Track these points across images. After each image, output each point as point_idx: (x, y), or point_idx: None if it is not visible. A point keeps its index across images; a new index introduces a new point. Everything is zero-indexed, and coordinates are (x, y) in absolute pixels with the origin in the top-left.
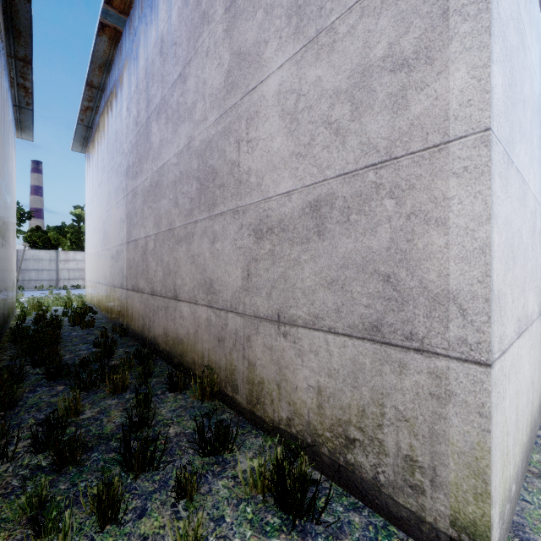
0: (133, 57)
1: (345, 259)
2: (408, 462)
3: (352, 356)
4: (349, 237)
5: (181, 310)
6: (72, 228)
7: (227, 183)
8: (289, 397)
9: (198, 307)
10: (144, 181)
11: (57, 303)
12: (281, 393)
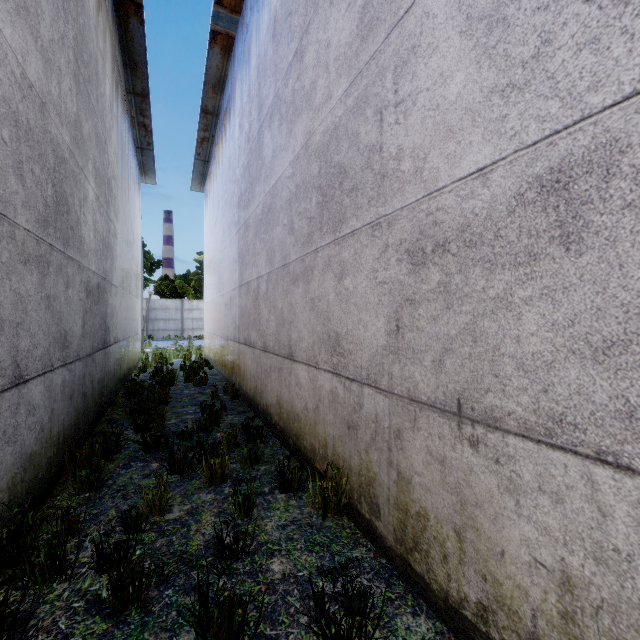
0: (245, 61)
1: None
2: None
3: None
4: None
5: (297, 375)
6: (196, 276)
7: (362, 182)
8: (484, 565)
9: (319, 372)
10: (256, 208)
11: (178, 355)
12: (466, 550)
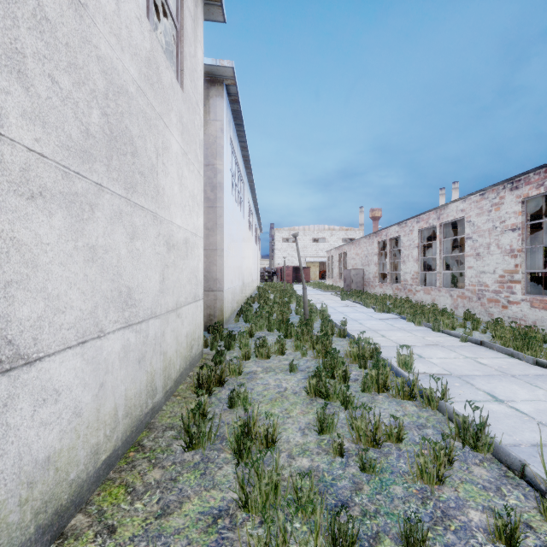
0: None
1: None
2: (210, 315)
3: None
4: None
5: None
6: None
7: None
8: None
9: None
10: None
11: None
12: None
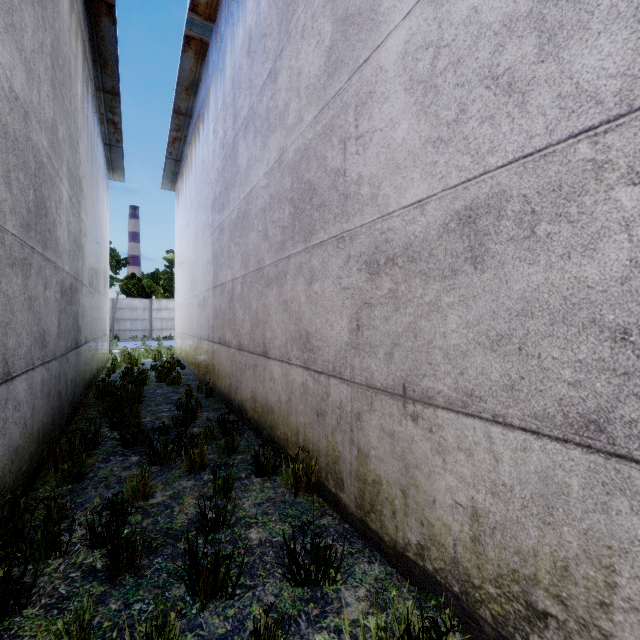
0: (219, 69)
1: (525, 302)
2: None
3: (540, 468)
4: (534, 262)
5: (271, 370)
6: (165, 275)
7: (329, 200)
8: (421, 513)
9: (291, 367)
10: (231, 213)
11: (148, 356)
12: (409, 504)
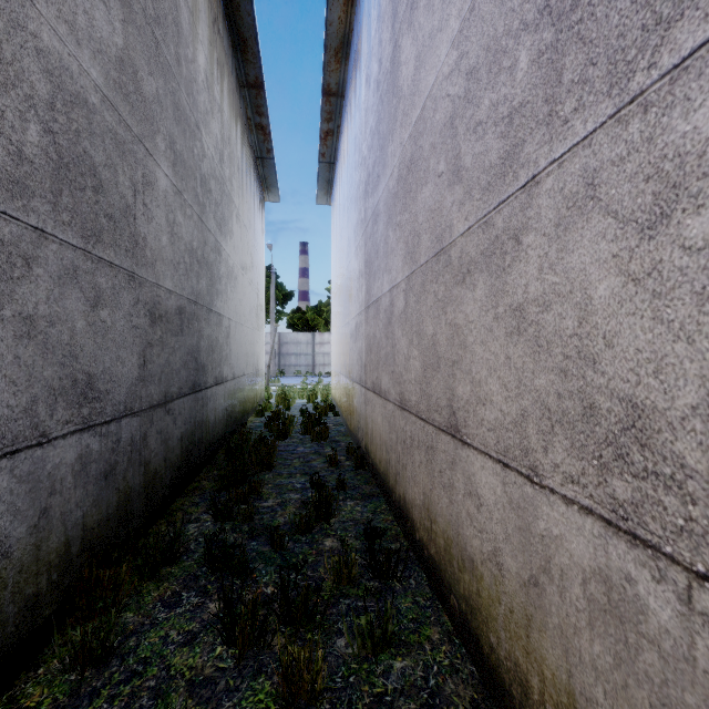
0: None
1: None
2: None
3: None
4: None
5: (470, 474)
6: (327, 306)
7: None
8: None
9: (542, 497)
10: (389, 180)
11: (303, 396)
12: None
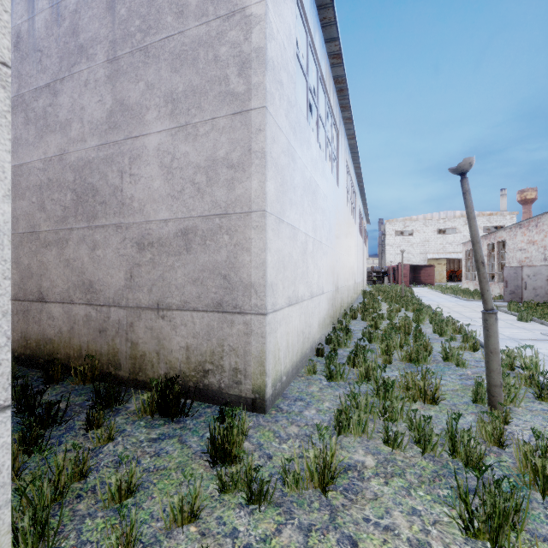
0: None
1: (203, 266)
2: (235, 371)
3: (207, 322)
4: (206, 253)
5: (50, 311)
6: None
7: (110, 202)
8: (166, 359)
9: (74, 306)
10: None
11: None
12: (160, 358)
